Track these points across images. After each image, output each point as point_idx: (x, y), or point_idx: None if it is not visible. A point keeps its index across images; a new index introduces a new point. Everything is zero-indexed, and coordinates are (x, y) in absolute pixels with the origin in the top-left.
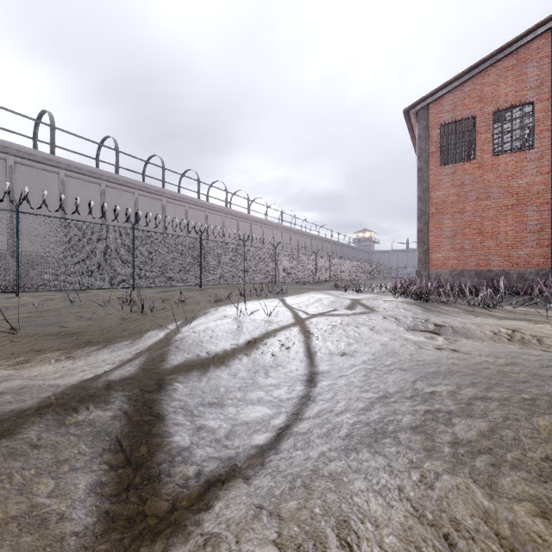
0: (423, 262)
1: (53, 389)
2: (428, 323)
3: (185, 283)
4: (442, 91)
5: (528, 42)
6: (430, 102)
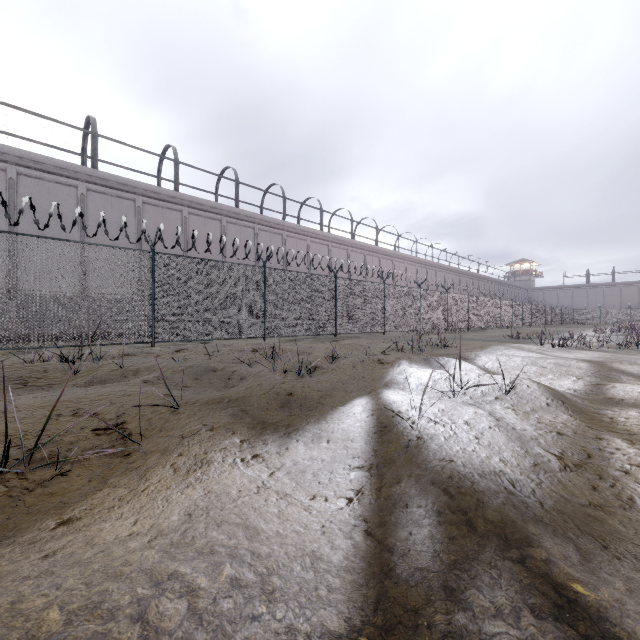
0: None
1: (324, 586)
2: None
3: (319, 331)
4: None
5: None
6: None
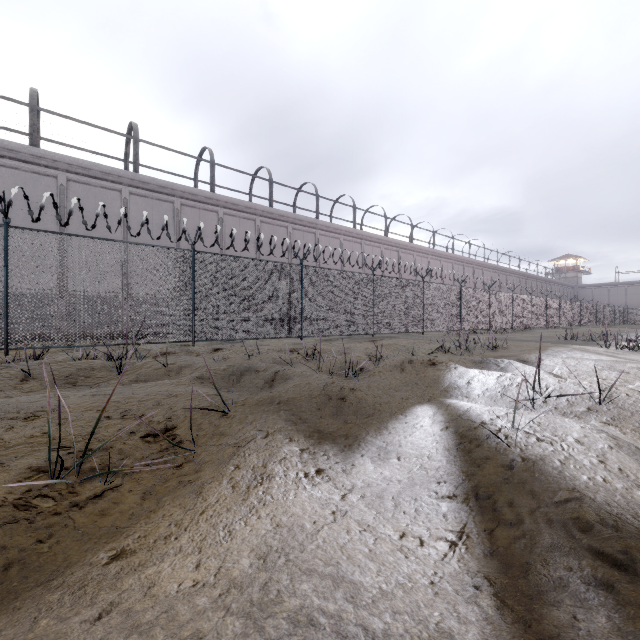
0: None
1: None
2: None
3: (356, 331)
4: None
5: None
6: None
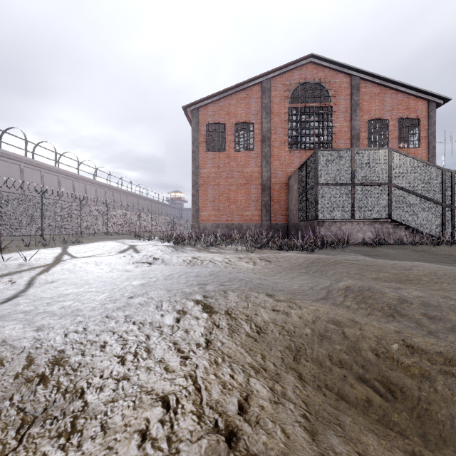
0: (196, 218)
1: None
2: (150, 258)
3: None
4: (207, 101)
5: (251, 86)
6: (200, 106)
